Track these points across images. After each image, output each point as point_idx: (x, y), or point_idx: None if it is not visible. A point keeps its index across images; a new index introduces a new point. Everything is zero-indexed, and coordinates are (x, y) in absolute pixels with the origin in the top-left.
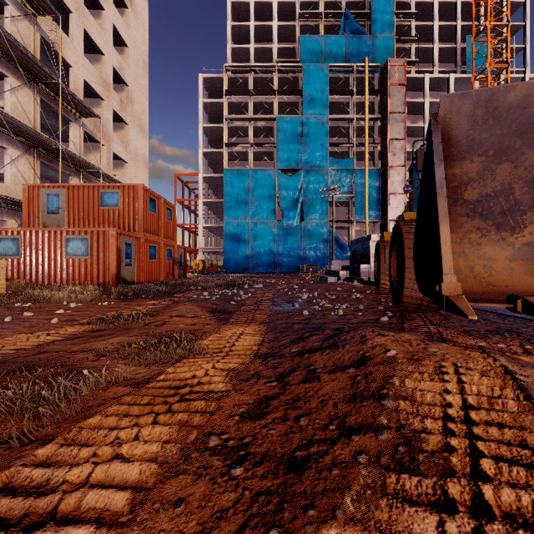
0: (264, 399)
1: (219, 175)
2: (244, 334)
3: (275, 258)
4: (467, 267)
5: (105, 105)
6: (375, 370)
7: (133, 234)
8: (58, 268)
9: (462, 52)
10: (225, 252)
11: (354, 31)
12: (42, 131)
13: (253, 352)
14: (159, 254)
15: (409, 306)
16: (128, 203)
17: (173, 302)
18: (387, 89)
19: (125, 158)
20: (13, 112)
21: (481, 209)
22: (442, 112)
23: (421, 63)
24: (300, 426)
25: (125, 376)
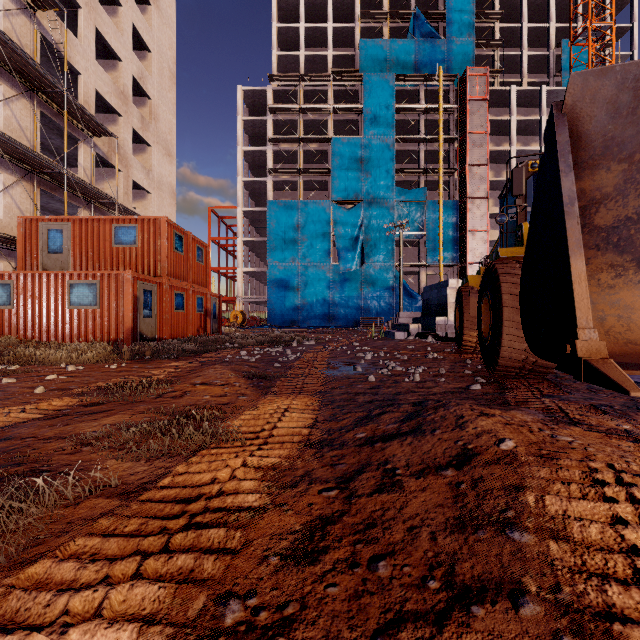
0: (318, 522)
1: (263, 209)
2: (291, 409)
3: (330, 309)
4: (595, 318)
5: (122, 122)
6: (488, 474)
7: (154, 279)
8: (60, 321)
9: (556, 60)
10: (270, 302)
11: (425, 34)
12: (46, 153)
13: (302, 438)
14: (187, 304)
15: (506, 370)
16: (149, 240)
17: (201, 364)
18: (466, 104)
19: (147, 188)
20: (7, 128)
21: (617, 239)
22: (570, 98)
23: (507, 74)
24: (380, 580)
25: (107, 483)
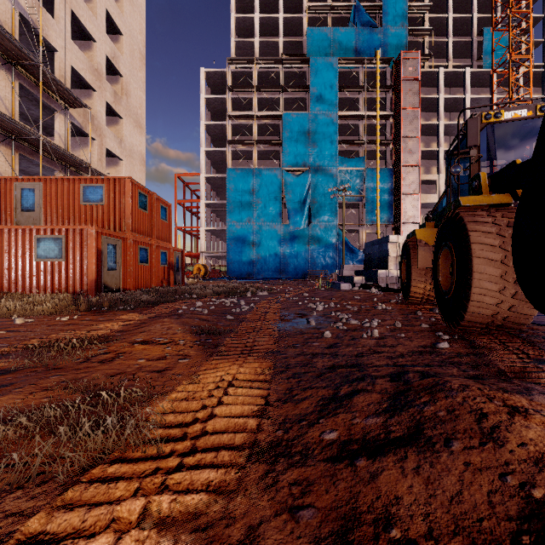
0: None
1: (222, 175)
2: (236, 382)
3: (281, 263)
4: None
5: (96, 96)
6: None
7: (119, 234)
8: (27, 273)
9: (478, 46)
10: (228, 256)
11: (364, 23)
12: (27, 123)
13: (247, 436)
14: (152, 258)
15: (472, 326)
16: (114, 198)
17: (154, 316)
18: (400, 84)
19: (119, 155)
20: None
21: None
22: None
23: (435, 58)
24: None
25: None
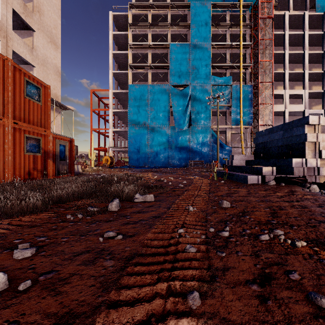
0: None
1: (125, 91)
2: None
3: (169, 155)
4: None
5: None
6: None
7: None
8: None
9: (310, 0)
10: (129, 150)
11: None
12: None
13: None
14: (2, 143)
15: None
16: None
17: None
18: (258, 21)
19: (31, 61)
20: None
21: None
22: None
23: (277, 10)
24: None
25: None
